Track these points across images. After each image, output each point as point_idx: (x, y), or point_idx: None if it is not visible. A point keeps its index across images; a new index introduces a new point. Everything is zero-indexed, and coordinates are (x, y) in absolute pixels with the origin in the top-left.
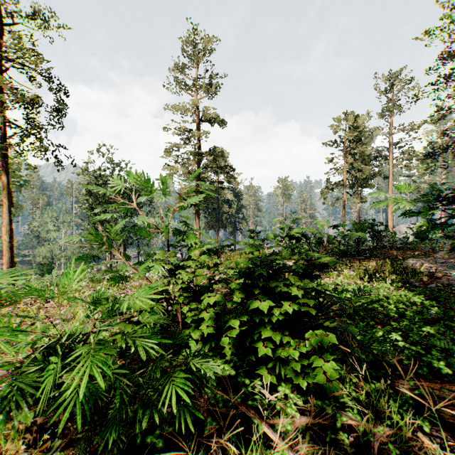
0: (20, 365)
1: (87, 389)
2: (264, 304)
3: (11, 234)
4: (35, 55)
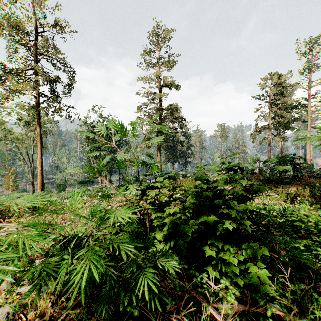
0: (48, 251)
1: (89, 273)
2: (210, 218)
3: (41, 164)
4: (55, 50)
